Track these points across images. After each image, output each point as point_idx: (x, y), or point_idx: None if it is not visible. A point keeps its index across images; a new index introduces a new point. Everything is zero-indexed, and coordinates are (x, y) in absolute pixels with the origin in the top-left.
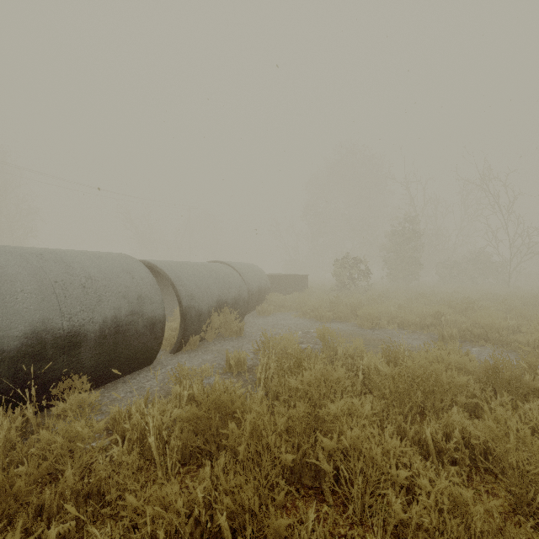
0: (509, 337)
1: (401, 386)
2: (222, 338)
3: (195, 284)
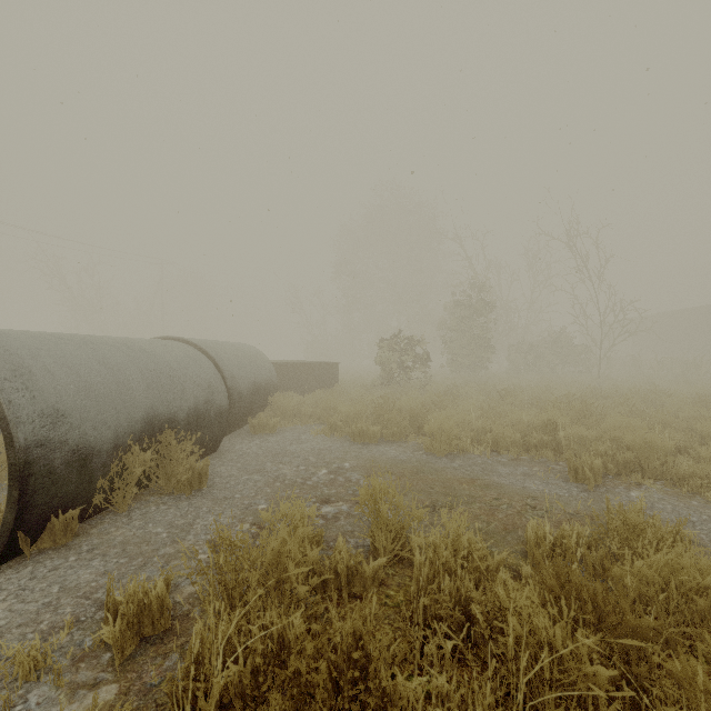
0: (681, 467)
1: None
2: (156, 500)
3: (78, 384)
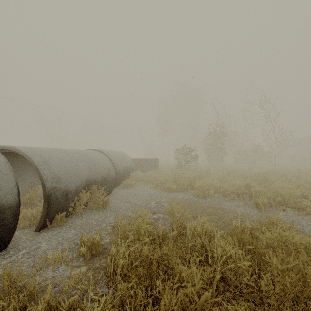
0: (302, 203)
1: (285, 310)
2: (90, 211)
3: (64, 167)
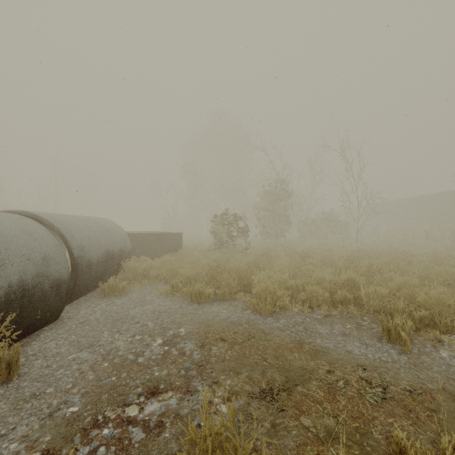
0: None
1: None
2: None
3: None
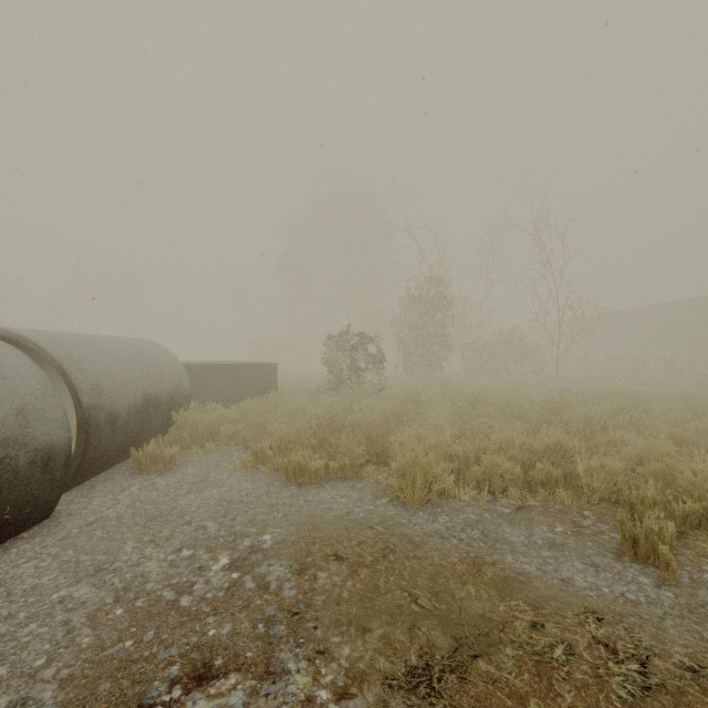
0: None
1: None
2: None
3: None
